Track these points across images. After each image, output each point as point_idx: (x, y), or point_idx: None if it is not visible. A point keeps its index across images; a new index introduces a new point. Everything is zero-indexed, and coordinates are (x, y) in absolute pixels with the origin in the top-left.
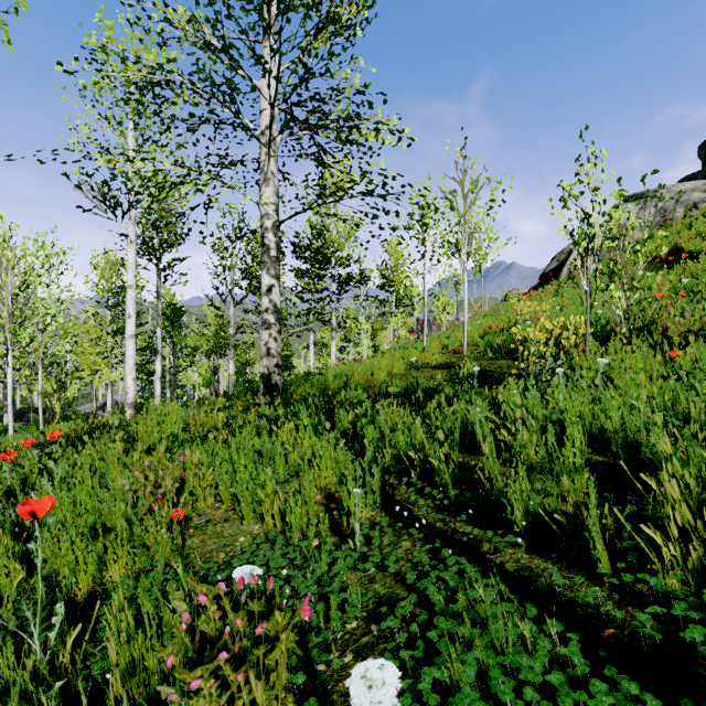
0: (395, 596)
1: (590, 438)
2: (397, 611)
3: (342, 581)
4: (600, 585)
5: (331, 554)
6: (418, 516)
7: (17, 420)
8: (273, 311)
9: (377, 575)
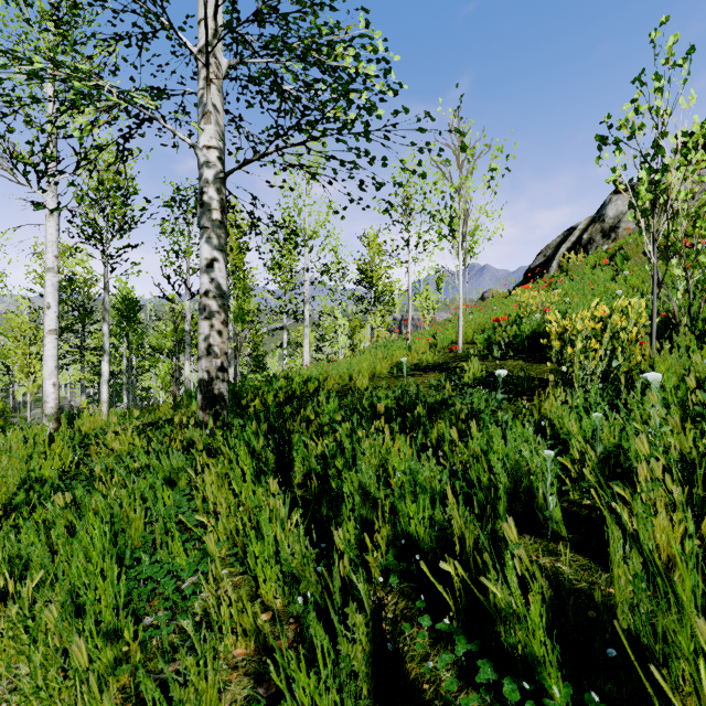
0: None
1: None
2: None
3: None
4: None
5: None
6: None
7: None
8: (215, 294)
9: None
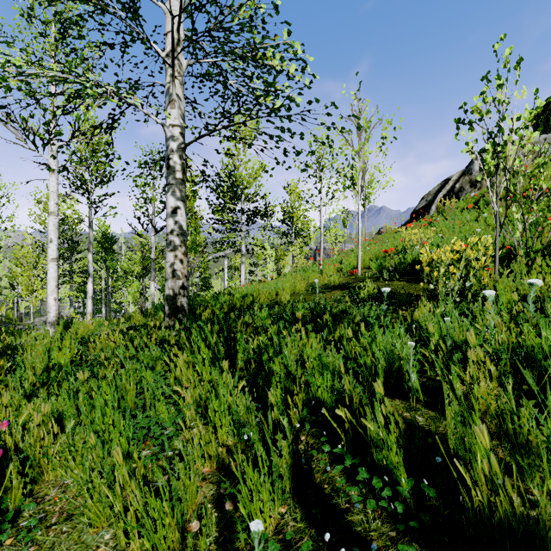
0: None
1: None
2: None
3: None
4: None
5: None
6: (354, 527)
7: None
8: (178, 233)
9: None
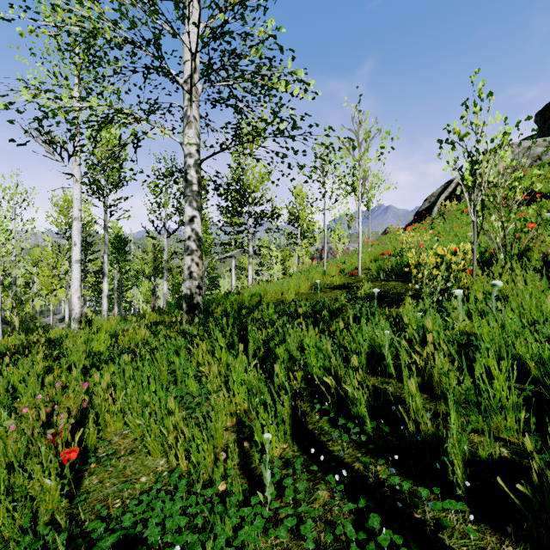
0: None
1: (499, 362)
2: None
3: None
4: None
5: (239, 503)
6: (333, 453)
7: None
8: (194, 239)
9: None
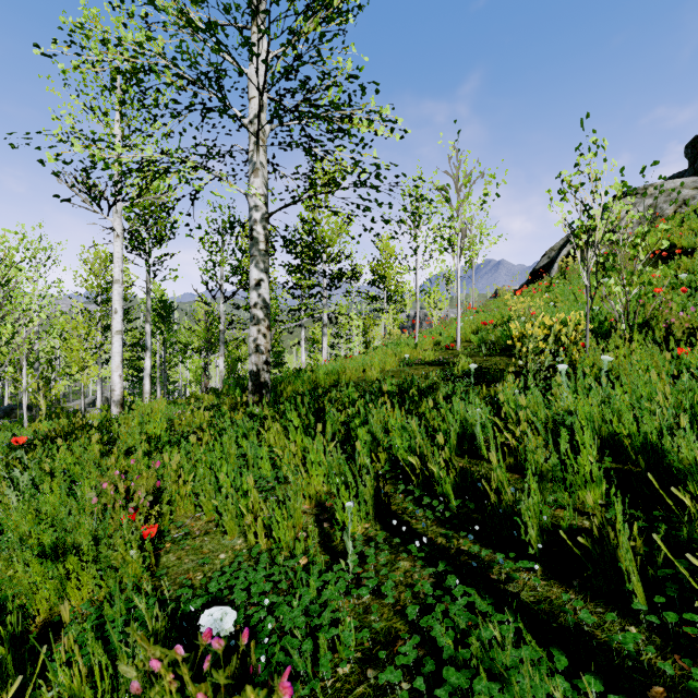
0: (394, 631)
1: (600, 441)
2: (398, 656)
3: (333, 610)
4: (635, 623)
5: (321, 575)
6: (417, 530)
7: (4, 417)
8: (261, 306)
9: (373, 605)
